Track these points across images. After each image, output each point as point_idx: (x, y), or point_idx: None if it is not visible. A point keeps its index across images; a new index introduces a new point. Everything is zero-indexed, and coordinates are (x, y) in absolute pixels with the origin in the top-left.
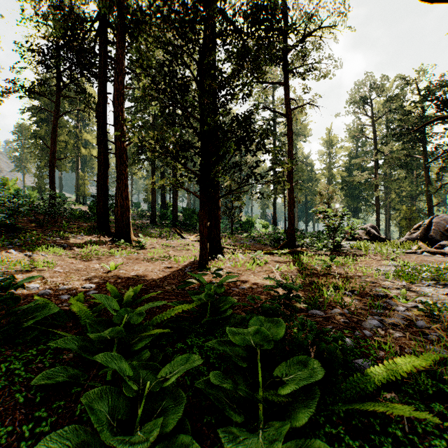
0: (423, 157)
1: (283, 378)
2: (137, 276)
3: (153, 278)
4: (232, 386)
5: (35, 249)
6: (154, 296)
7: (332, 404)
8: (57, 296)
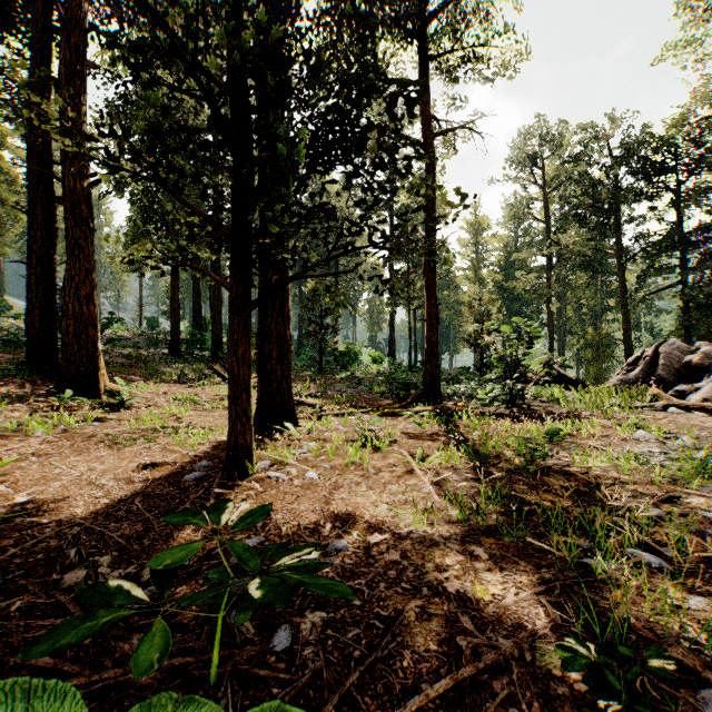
0: (617, 253)
1: None
2: (23, 509)
3: (69, 516)
4: None
5: None
6: None
7: None
8: None
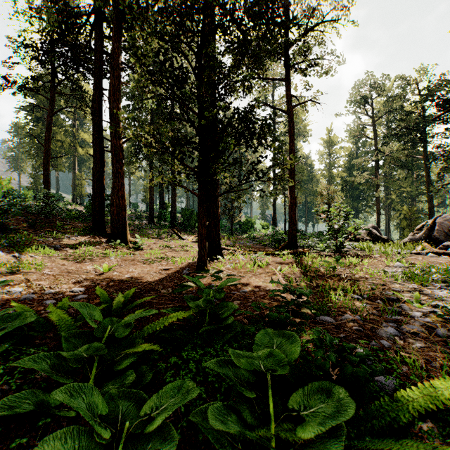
0: (423, 158)
1: (301, 412)
2: (131, 278)
3: (148, 280)
4: (237, 430)
5: (24, 250)
6: (148, 301)
7: (356, 437)
8: (41, 301)
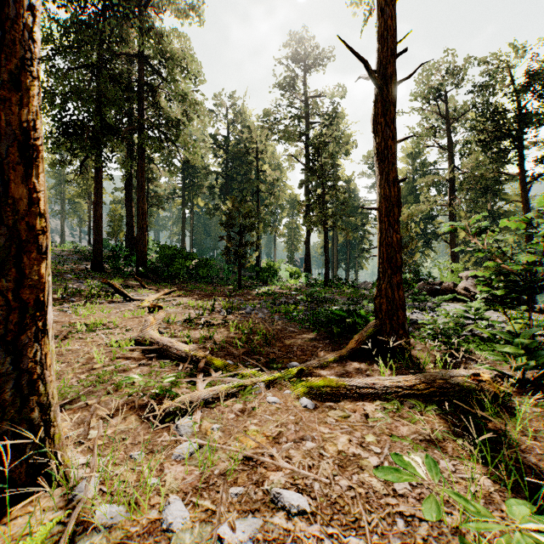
0: (519, 175)
1: None
2: None
3: None
4: None
5: None
6: None
7: None
8: None
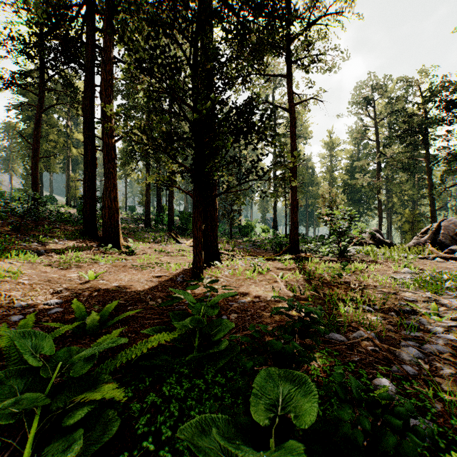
0: (426, 160)
1: None
2: (119, 287)
3: (137, 290)
4: None
5: (2, 256)
6: (133, 315)
7: None
8: (6, 317)
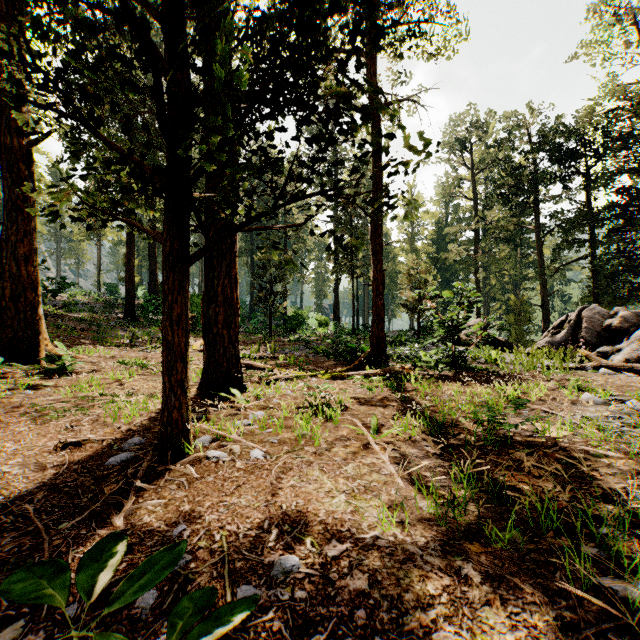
0: (536, 228)
1: None
2: None
3: None
4: None
5: None
6: None
7: None
8: None
